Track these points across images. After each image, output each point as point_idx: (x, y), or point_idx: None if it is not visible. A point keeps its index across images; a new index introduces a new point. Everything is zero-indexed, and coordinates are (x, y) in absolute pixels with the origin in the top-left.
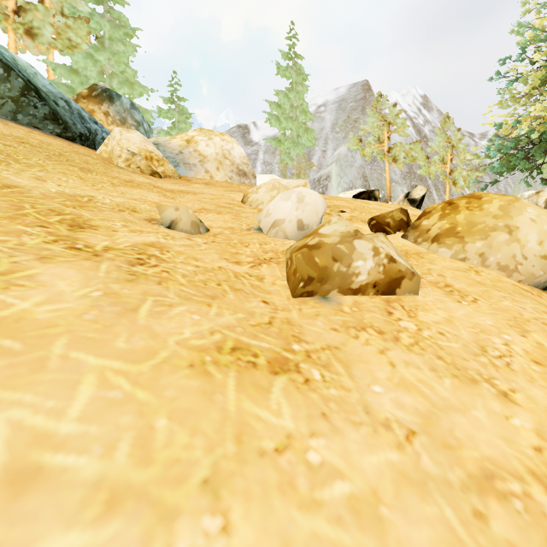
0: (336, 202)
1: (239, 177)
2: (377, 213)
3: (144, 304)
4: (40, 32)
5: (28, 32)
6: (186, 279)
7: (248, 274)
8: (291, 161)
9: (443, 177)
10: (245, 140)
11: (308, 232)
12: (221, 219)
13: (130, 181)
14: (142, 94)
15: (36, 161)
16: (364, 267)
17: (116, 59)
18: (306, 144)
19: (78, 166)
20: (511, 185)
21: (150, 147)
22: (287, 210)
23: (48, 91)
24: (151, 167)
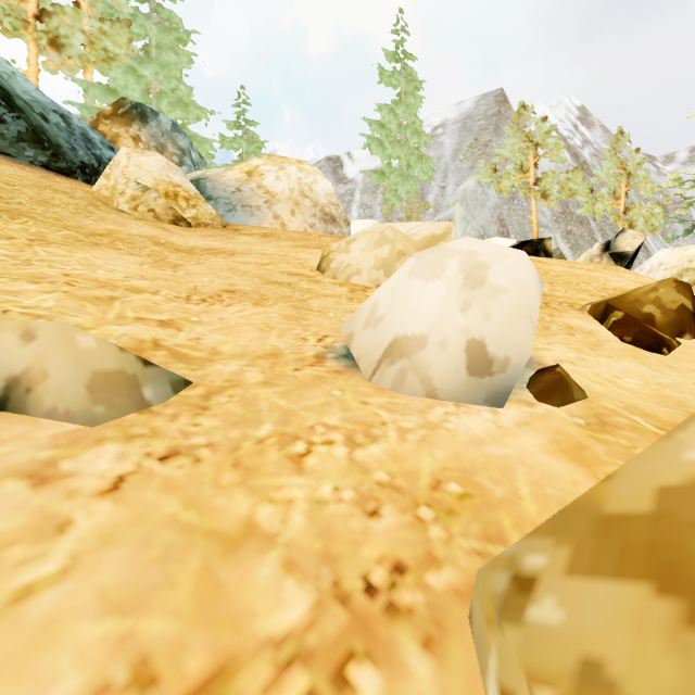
0: None
1: (325, 224)
2: (581, 283)
3: None
4: (68, 41)
5: (53, 42)
6: None
7: None
8: (398, 202)
9: (614, 218)
10: (337, 177)
11: (501, 379)
12: (257, 320)
13: (103, 234)
14: (199, 118)
15: None
16: None
17: (166, 73)
18: (419, 176)
19: (2, 206)
20: None
21: (177, 178)
22: (433, 309)
23: (32, 99)
24: (174, 210)
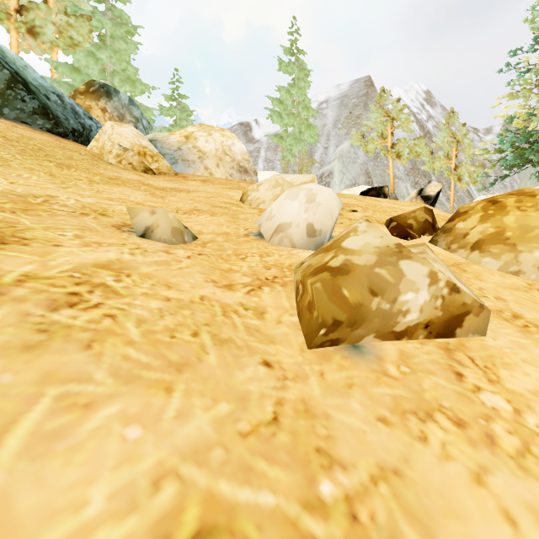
0: (345, 200)
1: (240, 174)
2: (392, 212)
3: (29, 413)
4: (42, 30)
5: (30, 30)
6: (142, 330)
7: (242, 307)
8: (293, 158)
9: (447, 173)
10: (247, 138)
11: (320, 239)
12: (215, 222)
13: (115, 178)
14: (143, 92)
15: (2, 155)
16: (415, 302)
17: (118, 57)
18: (308, 140)
19: (56, 161)
20: (517, 180)
21: (144, 142)
22: (294, 212)
23: (39, 84)
24: (144, 164)
